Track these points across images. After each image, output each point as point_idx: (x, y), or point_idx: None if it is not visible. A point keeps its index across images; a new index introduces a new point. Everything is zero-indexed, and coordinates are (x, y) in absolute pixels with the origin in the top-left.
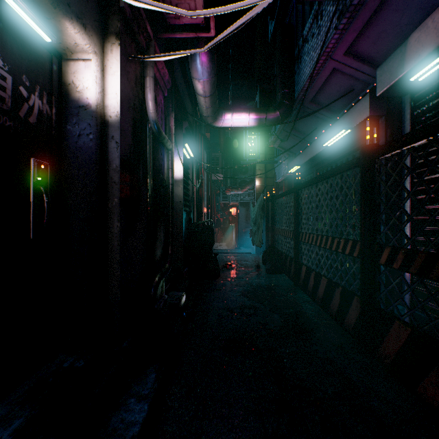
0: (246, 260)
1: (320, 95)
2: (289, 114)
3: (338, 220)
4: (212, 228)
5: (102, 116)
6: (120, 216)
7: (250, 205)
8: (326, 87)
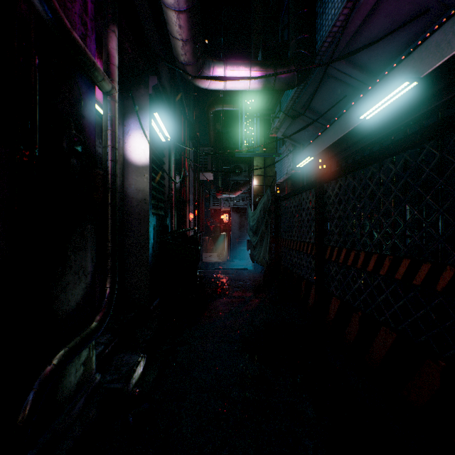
0: (242, 279)
1: (356, 42)
2: (309, 73)
3: (432, 228)
4: (197, 239)
5: None
6: None
7: (248, 209)
8: (368, 24)
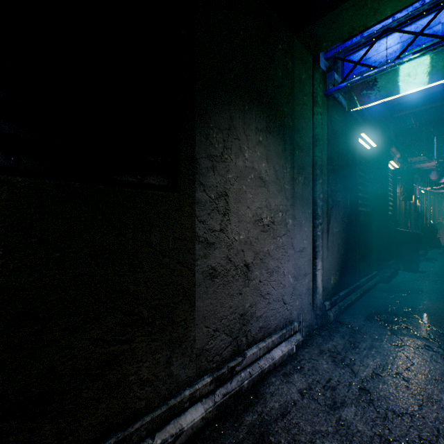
0: None
1: None
2: None
3: None
4: (436, 226)
5: (409, 202)
6: (413, 221)
7: None
8: None
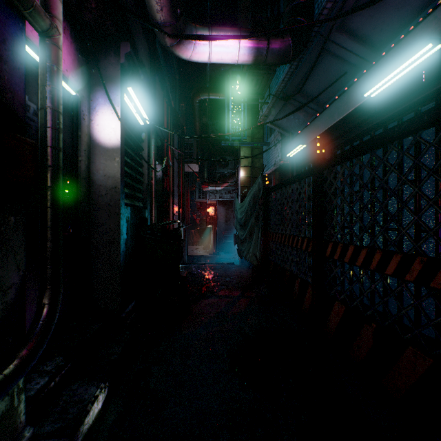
0: (229, 275)
1: None
2: (305, 45)
3: None
4: (180, 233)
5: None
6: None
7: (235, 201)
8: None
